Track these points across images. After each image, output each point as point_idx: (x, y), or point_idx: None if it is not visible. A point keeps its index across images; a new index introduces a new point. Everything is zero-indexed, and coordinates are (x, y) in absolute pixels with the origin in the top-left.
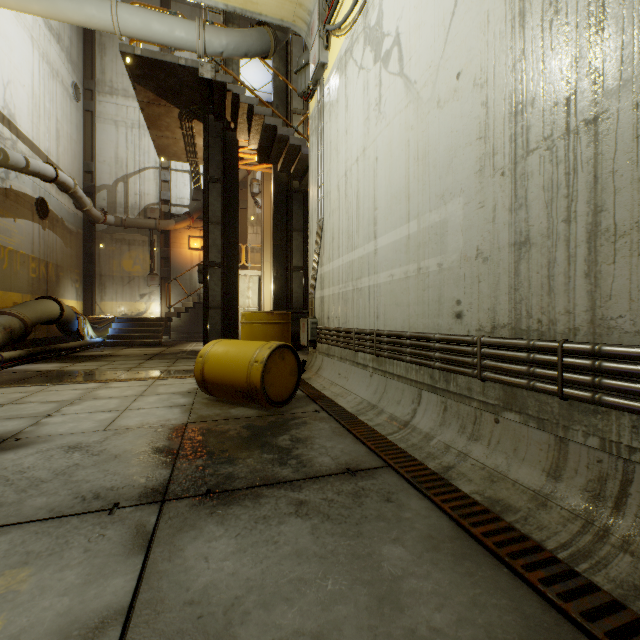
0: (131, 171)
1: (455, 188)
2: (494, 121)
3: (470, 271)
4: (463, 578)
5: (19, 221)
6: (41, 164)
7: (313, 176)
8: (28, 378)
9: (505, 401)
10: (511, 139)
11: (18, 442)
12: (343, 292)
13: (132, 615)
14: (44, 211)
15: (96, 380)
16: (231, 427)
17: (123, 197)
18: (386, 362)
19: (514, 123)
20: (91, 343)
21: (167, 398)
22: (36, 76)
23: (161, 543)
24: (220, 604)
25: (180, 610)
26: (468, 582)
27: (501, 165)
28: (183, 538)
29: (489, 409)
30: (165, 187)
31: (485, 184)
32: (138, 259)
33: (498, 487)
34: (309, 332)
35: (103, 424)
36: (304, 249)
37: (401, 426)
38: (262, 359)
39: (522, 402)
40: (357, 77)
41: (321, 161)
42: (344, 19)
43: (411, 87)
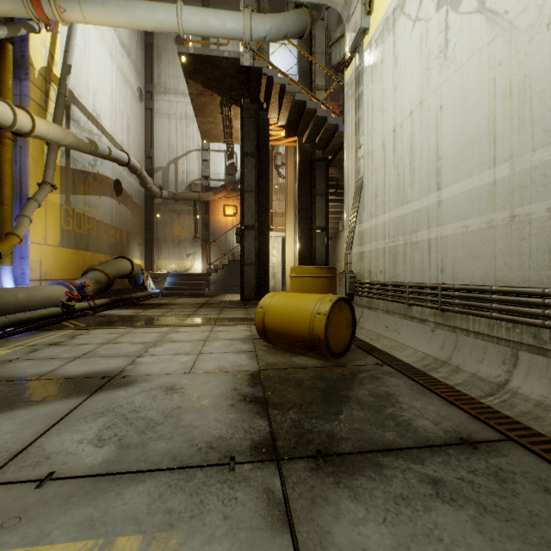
0: (180, 154)
1: None
2: None
3: None
4: None
5: (103, 198)
6: (119, 152)
7: (349, 139)
8: (115, 321)
9: None
10: None
11: (124, 380)
12: (390, 247)
13: None
14: (119, 190)
15: (166, 325)
16: (303, 377)
17: (174, 176)
18: (456, 317)
19: None
20: (152, 293)
21: (230, 344)
22: (114, 84)
23: (301, 519)
24: None
25: None
26: None
27: None
28: (322, 515)
29: None
30: (205, 165)
31: None
32: (185, 225)
33: None
34: (347, 286)
35: (186, 366)
36: (326, 211)
37: (493, 389)
38: (324, 311)
39: None
40: (411, 31)
41: (360, 123)
42: None
43: (498, 19)
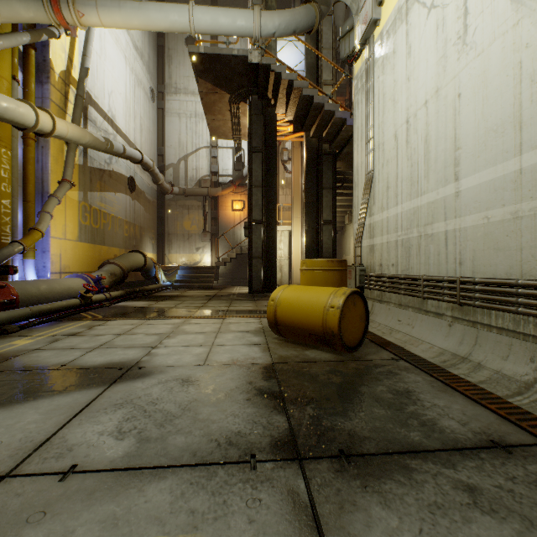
0: (189, 151)
1: None
2: None
3: None
4: None
5: (118, 194)
6: (132, 150)
7: (359, 132)
8: (130, 313)
9: None
10: None
11: (141, 371)
12: (403, 239)
13: None
14: (133, 186)
15: (178, 316)
16: (317, 371)
17: (184, 172)
18: (476, 312)
19: None
20: (164, 286)
21: (241, 336)
22: (128, 86)
23: (330, 526)
24: None
25: None
26: None
27: None
28: (352, 523)
29: None
30: (214, 162)
31: None
32: (194, 220)
33: None
34: (357, 279)
35: (200, 358)
36: (333, 204)
37: (521, 388)
38: (338, 305)
39: None
40: (425, 19)
41: (371, 115)
42: None
43: None
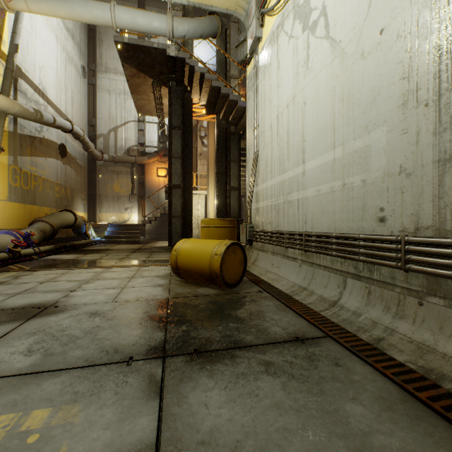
0: (119, 124)
1: (378, 120)
2: (417, 63)
3: (393, 184)
4: (424, 438)
5: (49, 159)
6: (63, 120)
7: (250, 120)
8: (57, 264)
9: (429, 288)
10: (435, 76)
11: (57, 308)
12: (275, 204)
13: (159, 450)
14: (64, 152)
15: (101, 266)
16: (200, 302)
17: (114, 142)
18: (313, 256)
19: (438, 63)
20: (94, 241)
21: (151, 280)
22: (59, 62)
23: (169, 390)
24: (226, 446)
25: (195, 449)
26: (430, 442)
27: (425, 98)
28: (185, 387)
29: (412, 294)
30: (141, 134)
31: (408, 114)
32: (123, 184)
33: (428, 358)
34: (247, 234)
35: (111, 297)
36: (238, 175)
37: (330, 305)
38: (220, 253)
39: (446, 289)
40: (287, 44)
41: (256, 109)
42: (277, 2)
43: (336, 46)
